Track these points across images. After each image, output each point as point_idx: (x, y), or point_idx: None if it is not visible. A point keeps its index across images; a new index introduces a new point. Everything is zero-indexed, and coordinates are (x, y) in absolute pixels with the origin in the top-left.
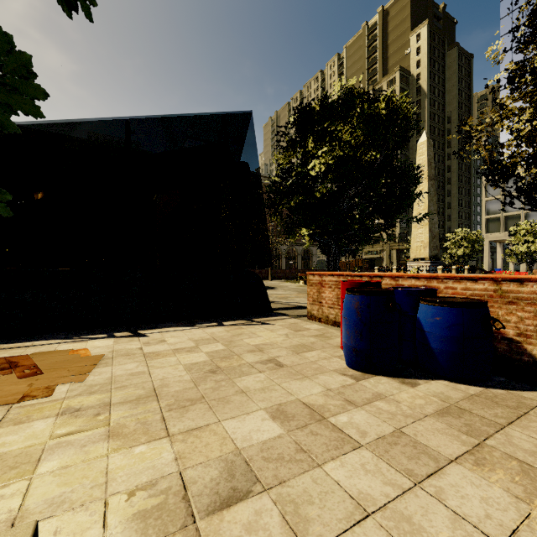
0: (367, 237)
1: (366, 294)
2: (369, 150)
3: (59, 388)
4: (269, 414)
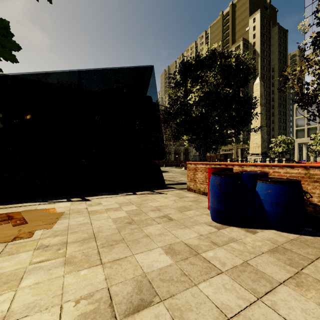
0: (224, 140)
1: (224, 176)
2: (225, 88)
3: (36, 233)
4: (164, 250)
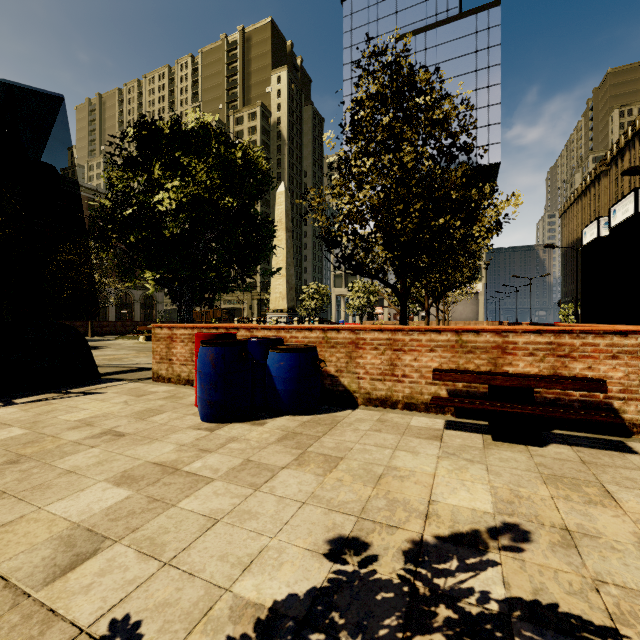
0: (225, 286)
1: (221, 346)
2: (226, 195)
3: None
4: (112, 482)
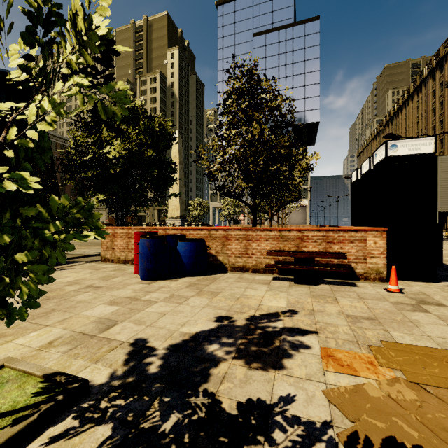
0: (146, 203)
1: (153, 238)
2: (148, 147)
3: None
4: (107, 304)
